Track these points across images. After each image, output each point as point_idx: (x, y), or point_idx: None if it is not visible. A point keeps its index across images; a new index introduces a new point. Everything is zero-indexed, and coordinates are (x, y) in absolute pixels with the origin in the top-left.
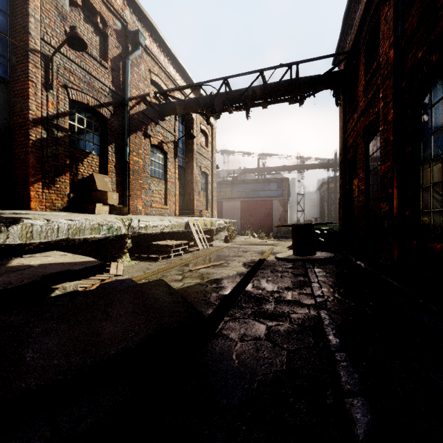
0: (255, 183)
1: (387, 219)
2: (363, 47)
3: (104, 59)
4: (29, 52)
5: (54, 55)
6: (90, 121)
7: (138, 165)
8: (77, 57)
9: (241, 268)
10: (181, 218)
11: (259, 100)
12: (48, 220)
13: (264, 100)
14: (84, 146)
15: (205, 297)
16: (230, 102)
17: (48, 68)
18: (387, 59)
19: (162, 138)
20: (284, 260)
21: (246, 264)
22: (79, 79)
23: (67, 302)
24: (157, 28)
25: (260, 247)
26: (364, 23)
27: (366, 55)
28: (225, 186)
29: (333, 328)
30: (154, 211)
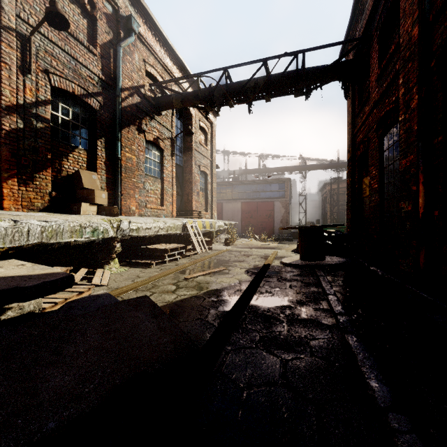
0: (256, 183)
1: (409, 220)
2: (377, 32)
3: (92, 44)
4: (1, 30)
5: (32, 34)
6: (76, 112)
7: (131, 162)
8: (61, 39)
9: (244, 275)
10: (178, 219)
11: (262, 92)
12: (16, 221)
13: (268, 92)
14: (70, 139)
15: (202, 315)
16: (231, 94)
17: (25, 49)
18: (409, 39)
19: (158, 134)
20: (290, 266)
21: (249, 271)
22: (63, 64)
23: (1, 337)
24: (152, 14)
25: (263, 250)
26: (378, 5)
27: (380, 41)
28: (225, 187)
29: (372, 366)
30: (149, 212)
